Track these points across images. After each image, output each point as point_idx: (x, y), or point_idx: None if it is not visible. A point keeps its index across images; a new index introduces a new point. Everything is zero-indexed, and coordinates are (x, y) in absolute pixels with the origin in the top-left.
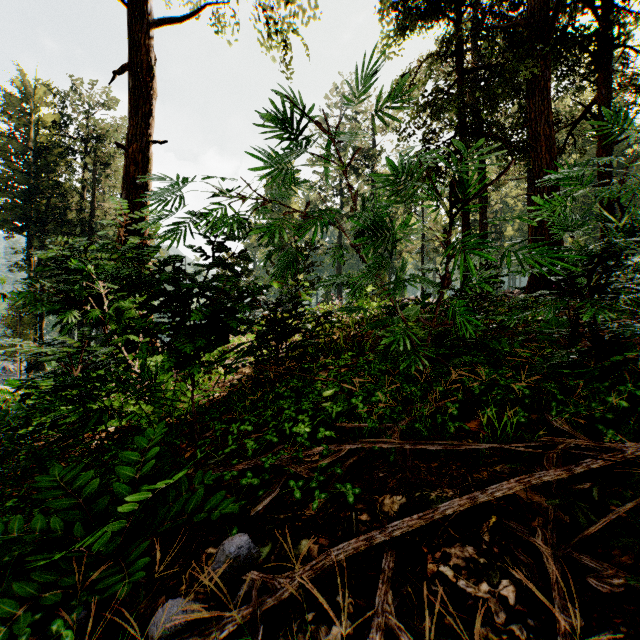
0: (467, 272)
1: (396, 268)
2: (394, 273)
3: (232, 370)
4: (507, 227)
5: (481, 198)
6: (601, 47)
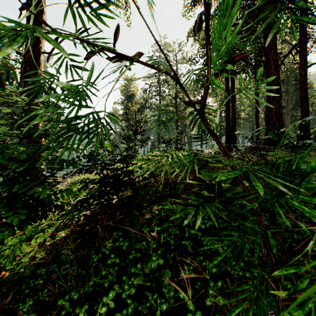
0: (229, 135)
1: (187, 132)
2: (186, 135)
3: (62, 229)
4: (242, 113)
5: (232, 97)
6: (301, 14)
